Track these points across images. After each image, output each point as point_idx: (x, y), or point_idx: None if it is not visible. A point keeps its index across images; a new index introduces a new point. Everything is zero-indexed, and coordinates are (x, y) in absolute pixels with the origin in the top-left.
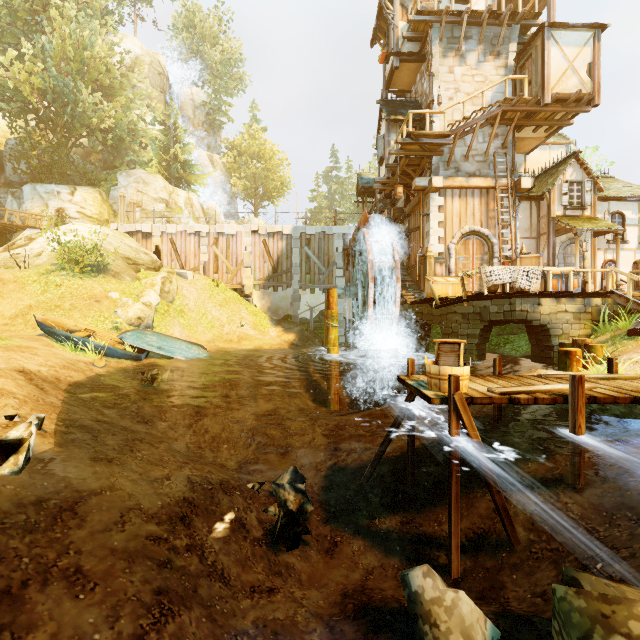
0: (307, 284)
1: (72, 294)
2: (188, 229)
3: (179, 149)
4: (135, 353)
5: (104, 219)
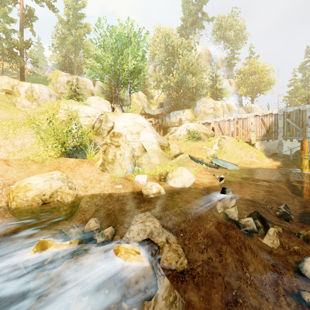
0: (287, 137)
1: (193, 147)
2: (225, 119)
3: (218, 85)
4: (216, 166)
5: (192, 119)
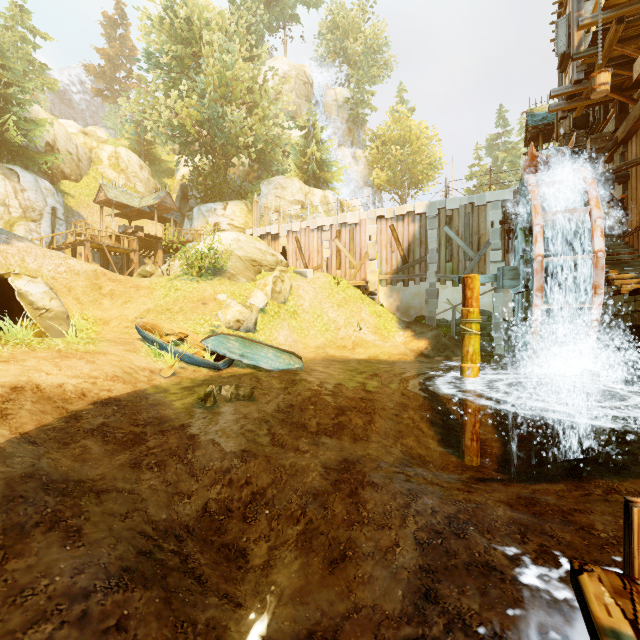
0: (447, 275)
1: (185, 297)
2: (311, 225)
3: (315, 148)
4: (211, 361)
5: (249, 228)
